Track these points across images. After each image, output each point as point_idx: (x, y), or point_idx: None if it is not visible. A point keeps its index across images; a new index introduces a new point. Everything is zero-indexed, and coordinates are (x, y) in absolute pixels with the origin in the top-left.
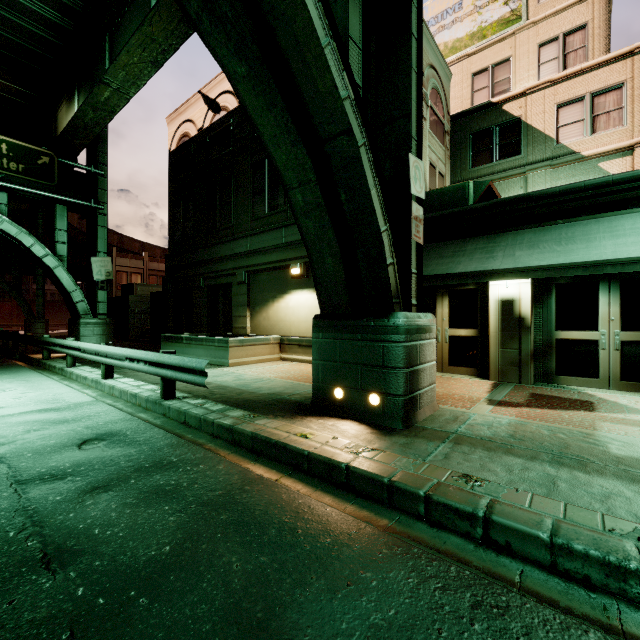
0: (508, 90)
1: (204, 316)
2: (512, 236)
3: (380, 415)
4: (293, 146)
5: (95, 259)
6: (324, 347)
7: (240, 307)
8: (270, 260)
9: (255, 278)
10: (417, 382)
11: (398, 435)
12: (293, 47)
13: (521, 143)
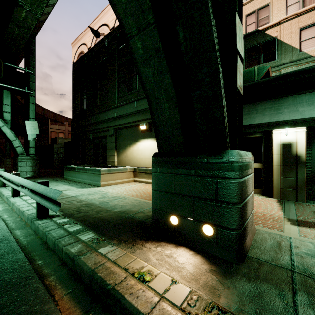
0: (267, 23)
1: (91, 155)
2: (292, 99)
3: (214, 245)
4: None
5: (27, 122)
6: (161, 180)
7: (111, 150)
8: (128, 121)
9: (119, 132)
10: (245, 213)
11: (238, 276)
12: None
13: (277, 52)
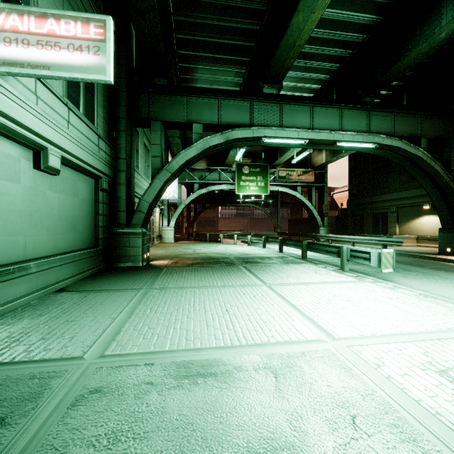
0: None
1: (370, 226)
2: None
3: None
4: (432, 188)
5: (323, 205)
6: (443, 237)
7: (392, 223)
8: (410, 202)
9: (401, 210)
10: None
11: None
12: (434, 175)
13: None
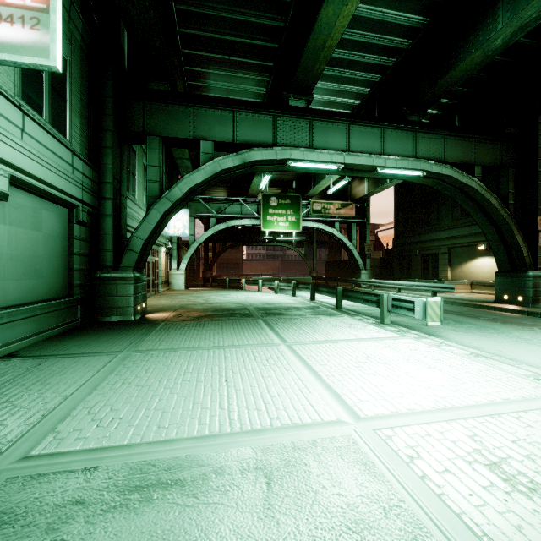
0: None
1: (419, 270)
2: None
3: (522, 303)
4: (488, 225)
5: (366, 244)
6: (499, 282)
7: (443, 265)
8: (464, 242)
9: (453, 250)
10: (539, 294)
11: (527, 307)
12: (489, 209)
13: None
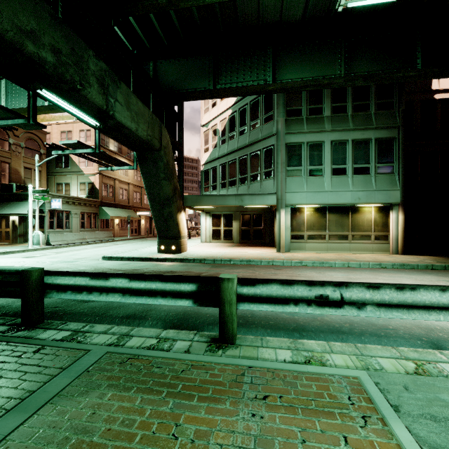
0: None
1: None
2: (12, 204)
3: None
4: None
5: None
6: None
7: None
8: None
9: None
10: None
11: None
12: None
13: (70, 164)
